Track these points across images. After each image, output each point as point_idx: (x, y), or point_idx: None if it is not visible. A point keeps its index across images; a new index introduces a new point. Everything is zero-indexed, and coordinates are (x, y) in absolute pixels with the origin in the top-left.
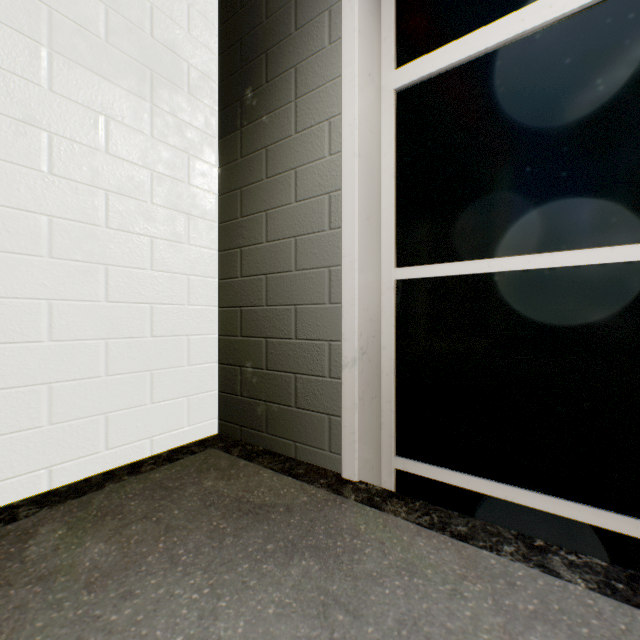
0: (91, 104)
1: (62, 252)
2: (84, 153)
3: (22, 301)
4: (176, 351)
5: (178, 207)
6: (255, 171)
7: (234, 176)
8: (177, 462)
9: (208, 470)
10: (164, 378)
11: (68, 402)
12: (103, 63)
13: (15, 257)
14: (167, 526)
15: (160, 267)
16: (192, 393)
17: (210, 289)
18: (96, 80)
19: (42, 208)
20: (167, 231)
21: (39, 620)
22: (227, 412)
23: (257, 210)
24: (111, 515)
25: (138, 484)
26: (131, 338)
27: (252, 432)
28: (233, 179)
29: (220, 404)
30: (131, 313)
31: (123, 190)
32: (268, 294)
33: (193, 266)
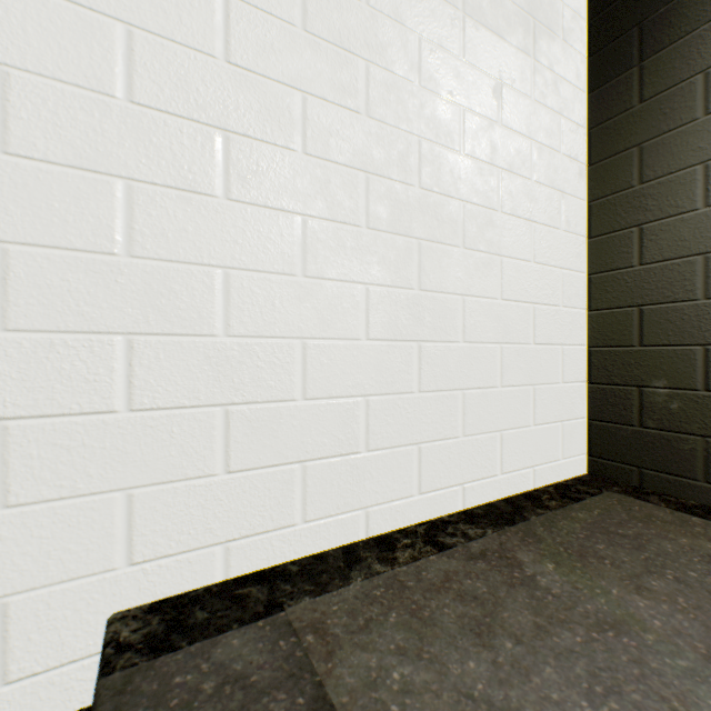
0: (489, 69)
1: (470, 242)
2: (485, 127)
3: (445, 296)
4: (552, 363)
5: (553, 184)
6: (675, 112)
7: (623, 132)
8: (584, 502)
9: (651, 521)
10: (542, 396)
11: (474, 413)
12: (498, 19)
13: (441, 248)
14: (710, 593)
15: (539, 259)
16: (564, 418)
17: (579, 287)
18: (493, 40)
19: (457, 193)
20: (545, 214)
21: (703, 696)
22: (607, 447)
23: (680, 166)
24: (590, 557)
25: (569, 522)
26: (518, 344)
27: (667, 478)
28: (621, 137)
29: (591, 436)
30: (518, 314)
31: (512, 167)
32: (709, 281)
33: (565, 257)
